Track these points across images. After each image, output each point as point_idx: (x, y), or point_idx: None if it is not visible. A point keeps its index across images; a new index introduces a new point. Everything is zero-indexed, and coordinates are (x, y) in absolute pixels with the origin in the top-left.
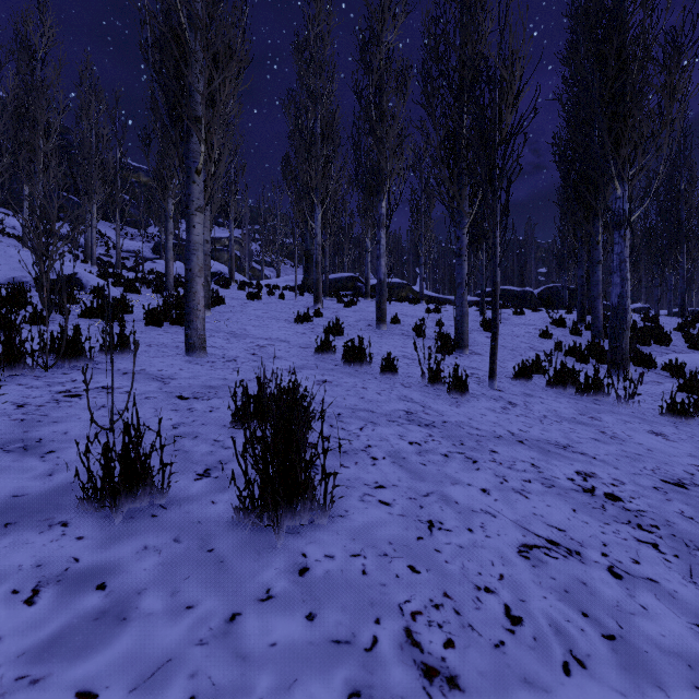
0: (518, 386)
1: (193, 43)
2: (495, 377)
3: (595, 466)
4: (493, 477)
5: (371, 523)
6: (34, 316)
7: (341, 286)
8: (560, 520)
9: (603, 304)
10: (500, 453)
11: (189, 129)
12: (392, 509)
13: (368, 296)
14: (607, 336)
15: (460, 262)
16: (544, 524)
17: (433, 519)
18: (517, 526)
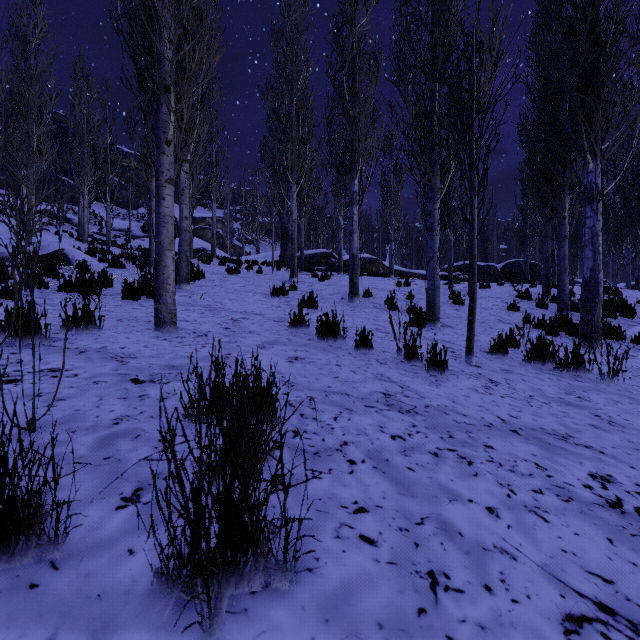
0: (495, 361)
1: (163, 10)
2: (472, 352)
3: (608, 465)
4: (496, 487)
5: (351, 583)
6: (7, 290)
7: (315, 262)
8: (600, 561)
9: None
10: (496, 449)
11: (159, 99)
12: (378, 551)
13: (341, 271)
14: (573, 309)
15: (432, 237)
16: (582, 571)
17: (434, 568)
18: (548, 577)
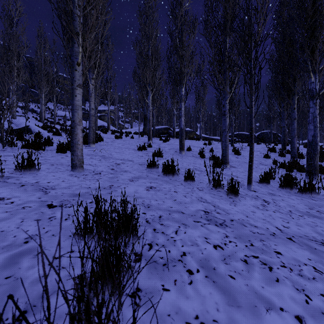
0: (263, 187)
1: None
2: (251, 183)
3: None
4: (295, 293)
5: None
6: None
7: (161, 132)
8: None
9: (289, 140)
10: (284, 255)
11: (73, 39)
12: None
13: (174, 137)
14: (299, 157)
15: (224, 118)
16: None
17: None
18: None
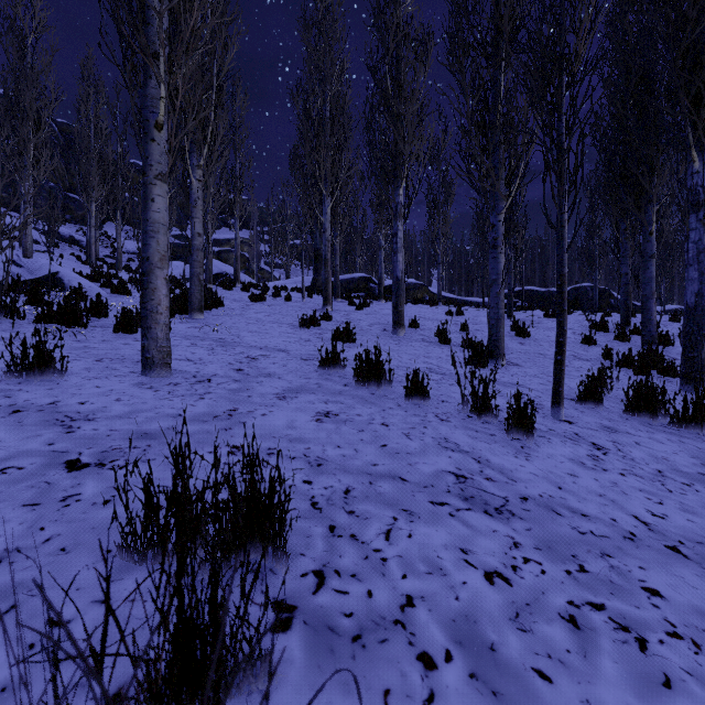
0: (588, 413)
1: None
2: (561, 403)
3: None
4: None
5: None
6: None
7: (352, 287)
8: None
9: (636, 305)
10: (669, 598)
11: (146, 68)
12: None
13: (382, 297)
14: (660, 342)
15: (495, 255)
16: None
17: None
18: None
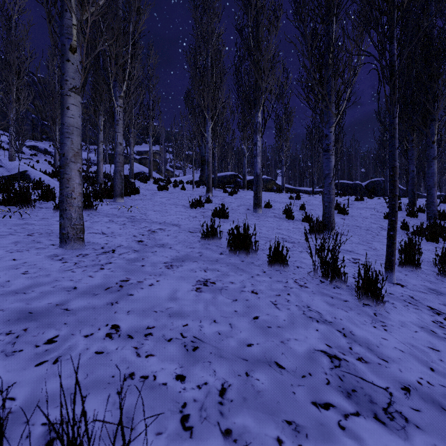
0: (410, 275)
1: None
2: (394, 269)
3: None
4: None
5: None
6: None
7: (226, 181)
8: None
9: None
10: None
11: (63, 3)
12: None
13: (245, 187)
14: (439, 218)
15: (327, 156)
16: None
17: None
18: None
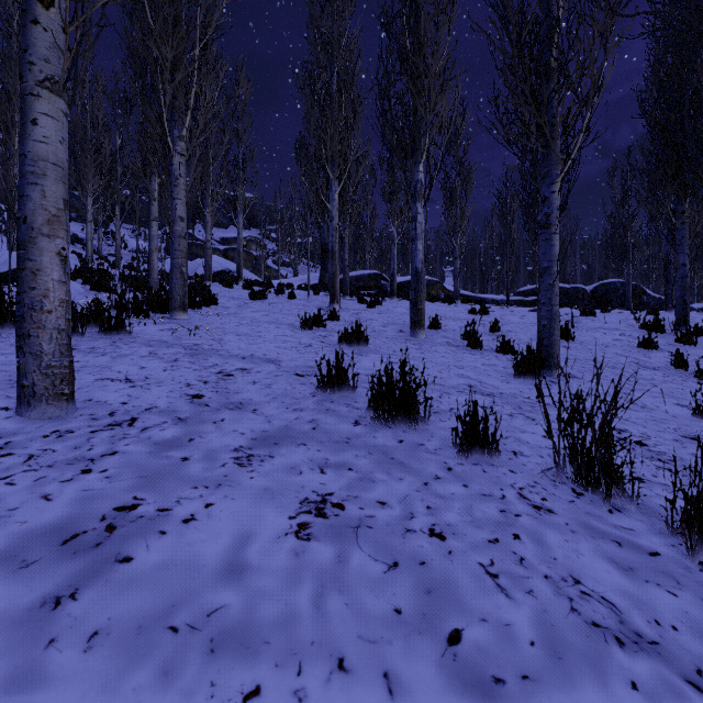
0: None
1: None
2: None
3: None
4: None
5: None
6: None
7: (362, 285)
8: None
9: None
10: None
11: None
12: None
13: (395, 295)
14: None
15: (547, 236)
16: None
17: None
18: None
